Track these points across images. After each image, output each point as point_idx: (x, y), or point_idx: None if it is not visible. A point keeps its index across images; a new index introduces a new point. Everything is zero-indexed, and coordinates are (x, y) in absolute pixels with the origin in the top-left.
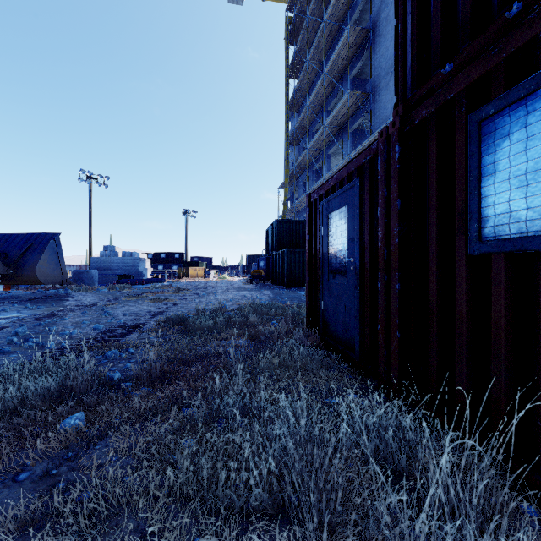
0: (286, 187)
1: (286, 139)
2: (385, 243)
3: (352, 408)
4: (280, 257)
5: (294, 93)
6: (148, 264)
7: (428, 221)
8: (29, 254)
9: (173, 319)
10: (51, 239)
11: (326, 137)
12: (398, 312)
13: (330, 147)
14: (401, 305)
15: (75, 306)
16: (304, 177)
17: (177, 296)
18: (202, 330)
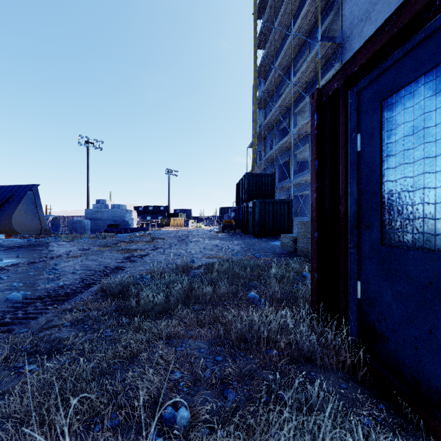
0: (254, 145)
1: (255, 102)
2: None
3: None
4: (250, 208)
5: (262, 60)
6: (134, 215)
7: None
8: (8, 204)
9: (114, 287)
10: (29, 190)
11: (293, 95)
12: None
13: (296, 105)
14: None
15: (38, 258)
16: (271, 136)
17: (150, 245)
18: (146, 309)
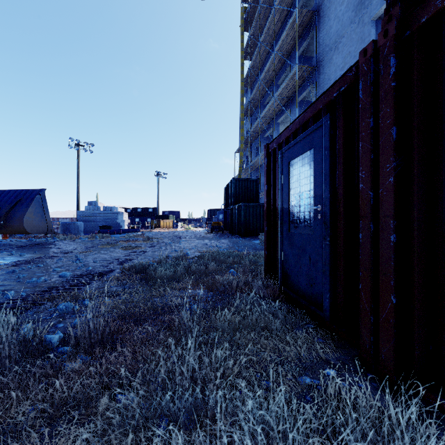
0: (241, 151)
1: (242, 110)
2: (370, 184)
3: (348, 413)
4: (236, 210)
5: (248, 71)
6: (125, 216)
7: None
8: (18, 207)
9: (136, 267)
10: (37, 194)
11: (276, 107)
12: (393, 271)
13: (279, 116)
14: (396, 262)
15: (54, 253)
16: (257, 142)
17: (147, 244)
18: (162, 278)
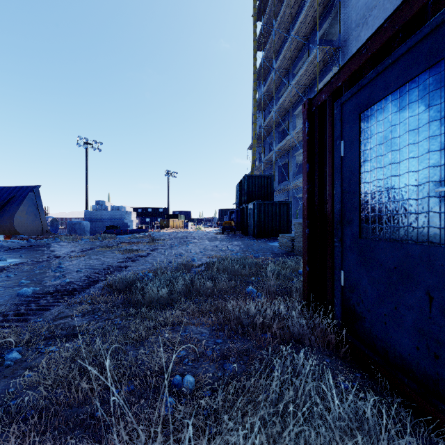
0: (254, 147)
1: (254, 104)
2: None
3: None
4: (249, 209)
5: (261, 62)
6: (133, 216)
7: None
8: (9, 205)
9: (120, 282)
10: (31, 191)
11: (292, 97)
12: None
13: (295, 107)
14: None
15: (41, 258)
16: (270, 138)
17: (151, 246)
18: (151, 302)
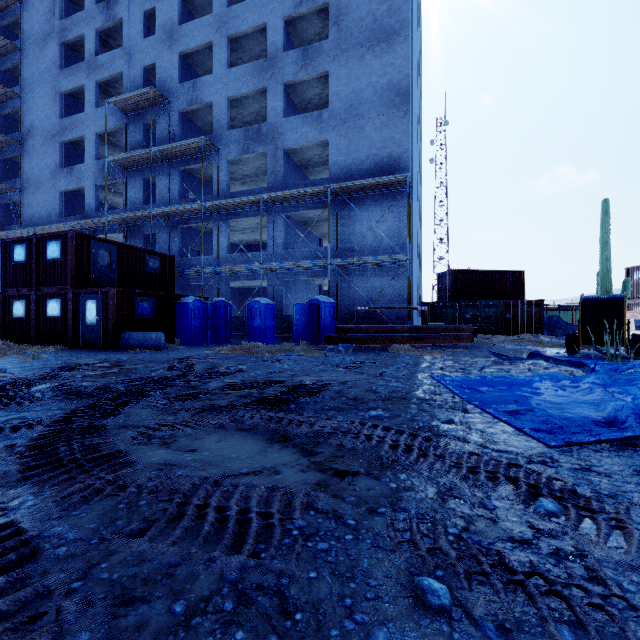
0: None
1: None
2: None
3: None
4: None
5: None
6: None
7: (7, 313)
8: None
9: None
10: None
11: None
12: (2, 328)
13: None
14: (3, 327)
15: None
16: None
17: None
18: None
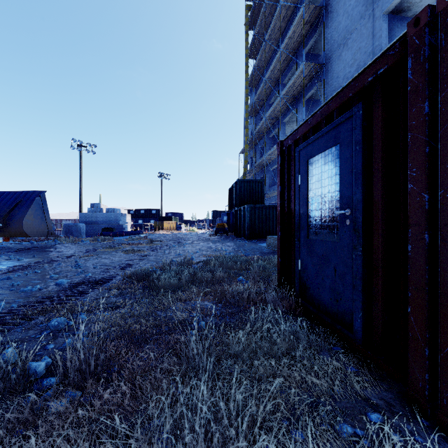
0: (246, 152)
1: (246, 110)
2: (424, 184)
3: None
4: (241, 212)
5: (253, 70)
6: (128, 218)
7: None
8: (17, 209)
9: (138, 274)
10: (37, 196)
11: (282, 106)
12: None
13: (285, 116)
14: None
15: (54, 257)
16: (262, 143)
17: (150, 247)
18: (166, 287)
